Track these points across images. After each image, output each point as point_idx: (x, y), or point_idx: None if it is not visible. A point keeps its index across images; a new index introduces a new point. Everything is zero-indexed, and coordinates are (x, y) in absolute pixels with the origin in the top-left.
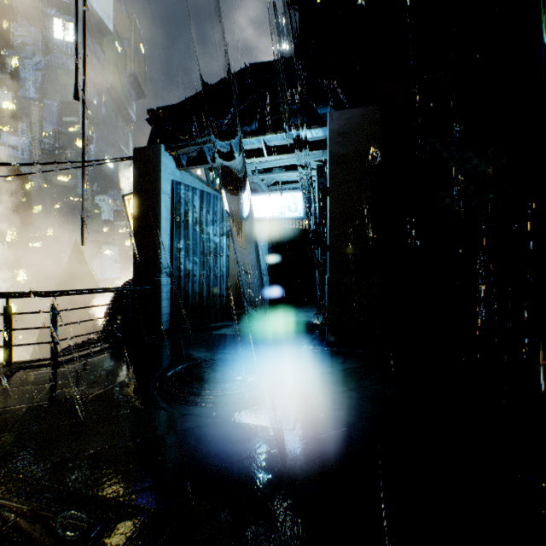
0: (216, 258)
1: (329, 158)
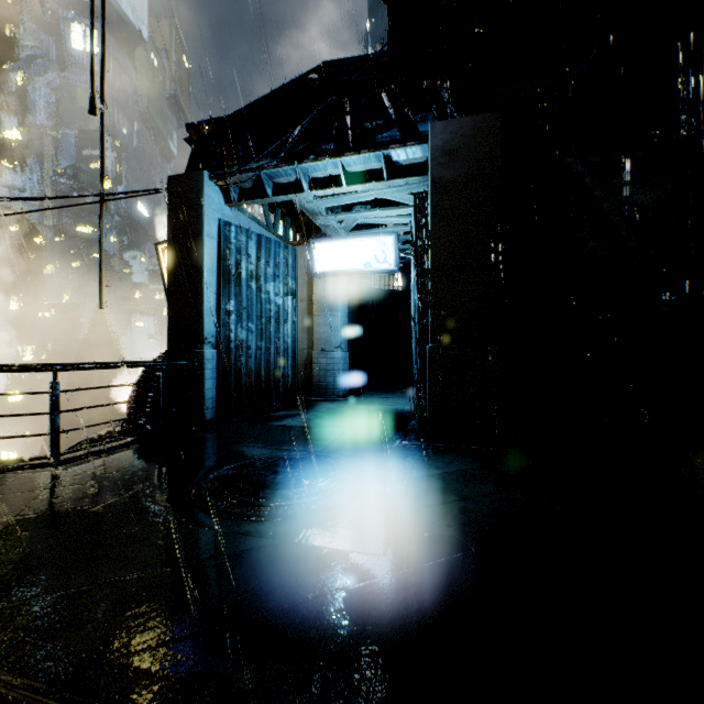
0: (278, 325)
1: (431, 185)
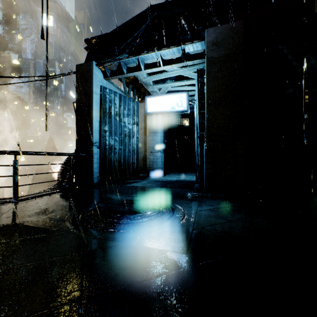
0: (129, 138)
1: (206, 61)
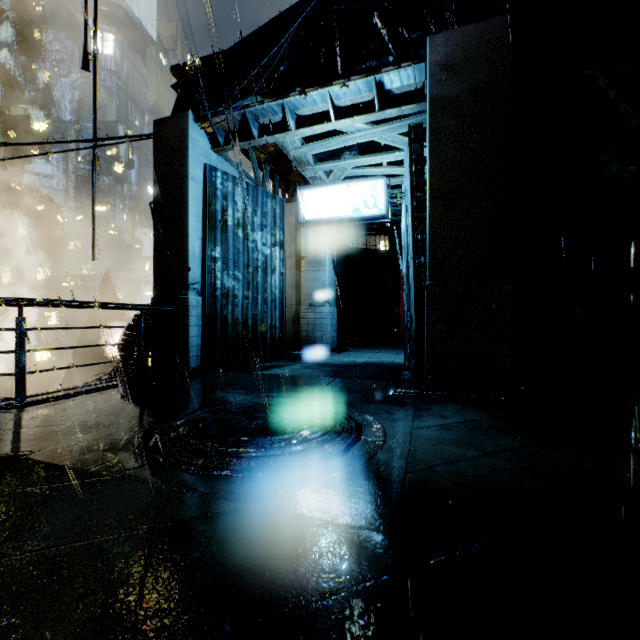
0: (265, 275)
1: (429, 105)
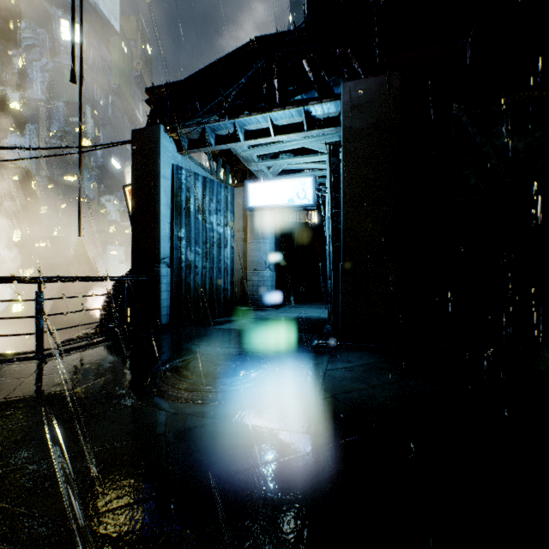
0: (219, 249)
1: (343, 133)
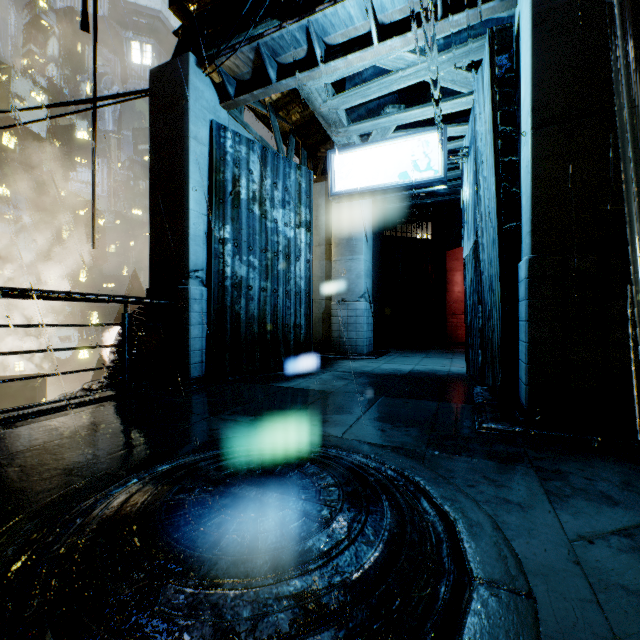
0: (288, 262)
1: None
